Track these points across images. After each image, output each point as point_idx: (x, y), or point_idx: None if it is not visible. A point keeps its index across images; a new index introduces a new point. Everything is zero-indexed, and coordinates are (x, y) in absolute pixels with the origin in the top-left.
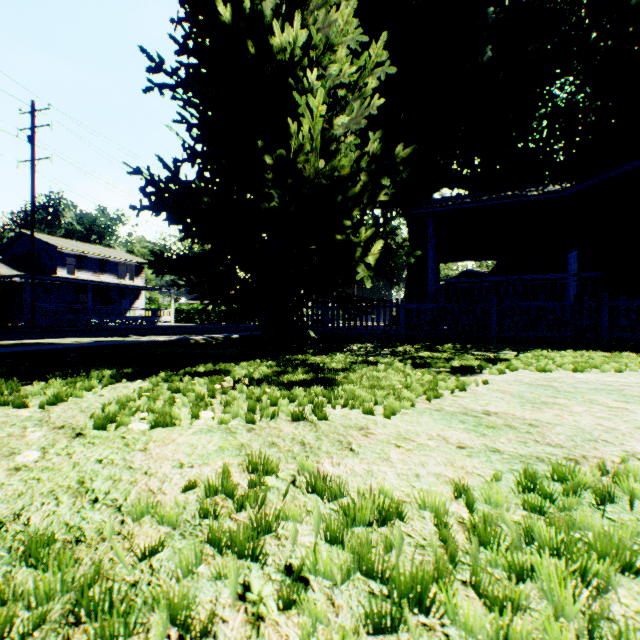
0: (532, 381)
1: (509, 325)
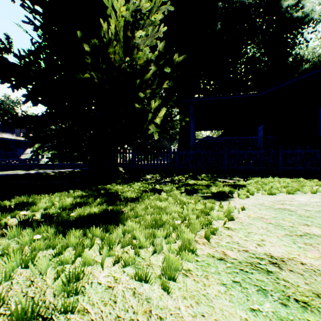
0: (272, 204)
1: (233, 163)
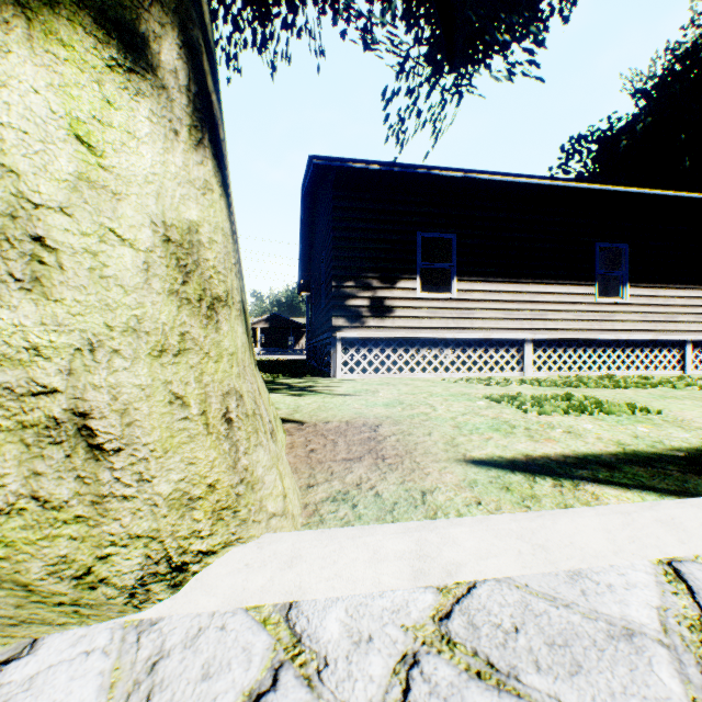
0: None
1: None
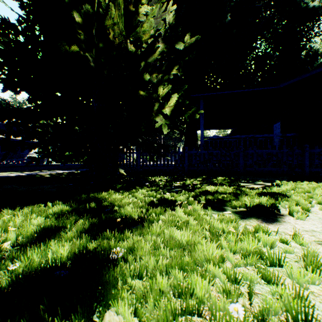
0: None
1: (250, 164)
